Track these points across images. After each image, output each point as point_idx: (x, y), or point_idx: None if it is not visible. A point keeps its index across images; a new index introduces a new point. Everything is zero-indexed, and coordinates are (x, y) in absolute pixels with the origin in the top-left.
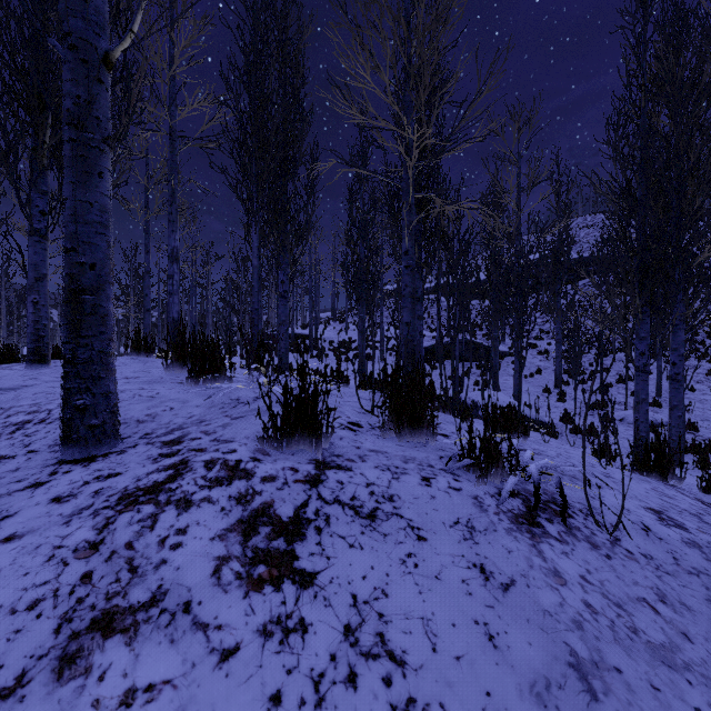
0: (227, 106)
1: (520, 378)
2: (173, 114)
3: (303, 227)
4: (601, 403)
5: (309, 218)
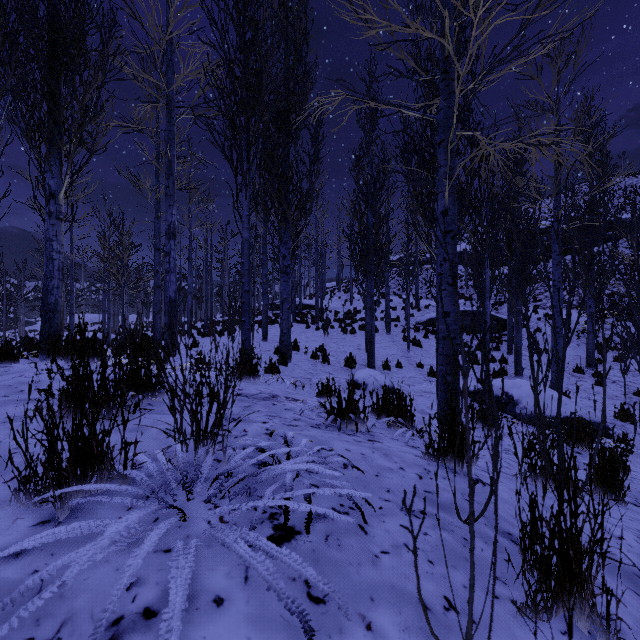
0: (211, 46)
1: None
2: (170, 82)
3: (306, 195)
4: None
5: (312, 185)
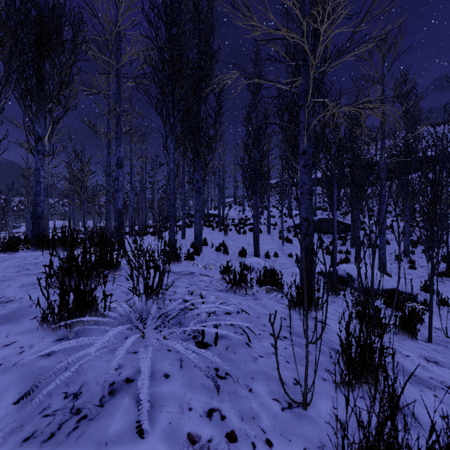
0: (148, 38)
1: (432, 279)
2: (119, 60)
3: (212, 138)
4: (448, 271)
5: (216, 132)
